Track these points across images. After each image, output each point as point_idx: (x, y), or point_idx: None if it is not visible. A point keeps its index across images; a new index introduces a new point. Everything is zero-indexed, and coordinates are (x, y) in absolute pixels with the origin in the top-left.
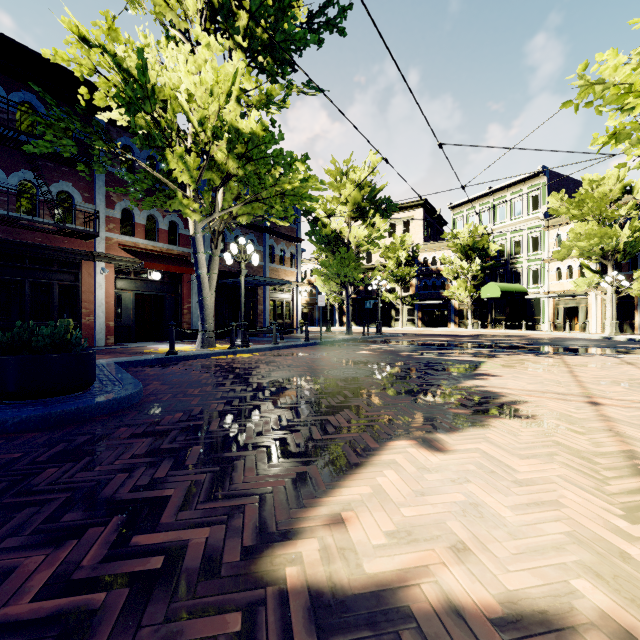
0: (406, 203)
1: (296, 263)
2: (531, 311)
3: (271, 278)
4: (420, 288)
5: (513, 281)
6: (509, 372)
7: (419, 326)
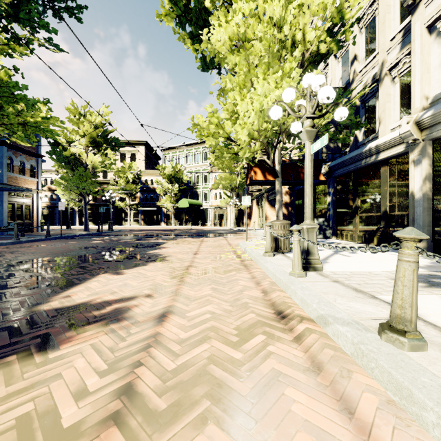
0: (133, 141)
1: (37, 174)
2: (204, 215)
3: (9, 185)
4: (143, 199)
5: (196, 198)
6: (174, 246)
7: (142, 224)
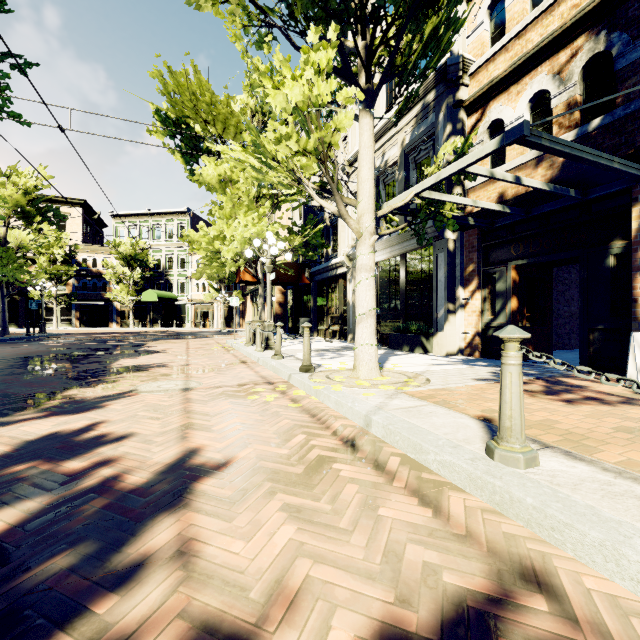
0: (61, 197)
1: None
2: (180, 313)
3: None
4: (79, 288)
5: (167, 289)
6: (160, 345)
7: (78, 326)
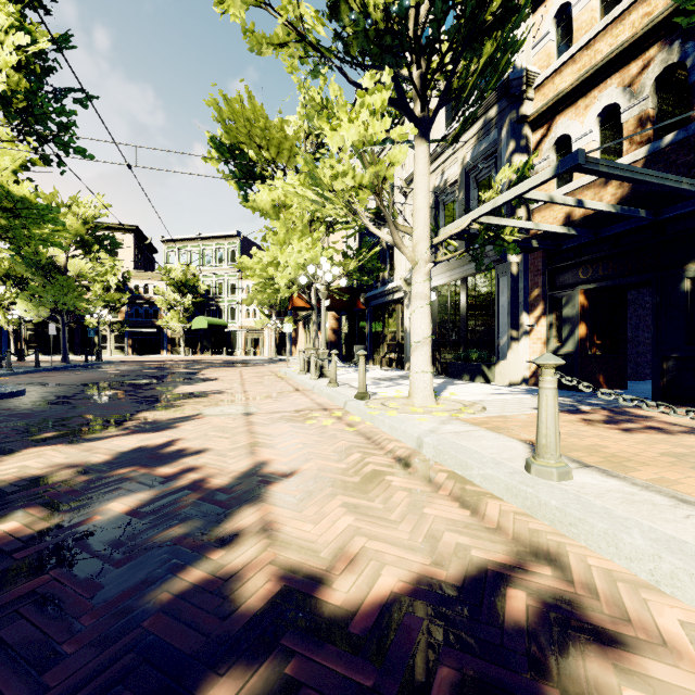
0: (114, 224)
1: None
2: (230, 341)
3: None
4: (131, 315)
5: (218, 316)
6: (214, 373)
7: (130, 354)
